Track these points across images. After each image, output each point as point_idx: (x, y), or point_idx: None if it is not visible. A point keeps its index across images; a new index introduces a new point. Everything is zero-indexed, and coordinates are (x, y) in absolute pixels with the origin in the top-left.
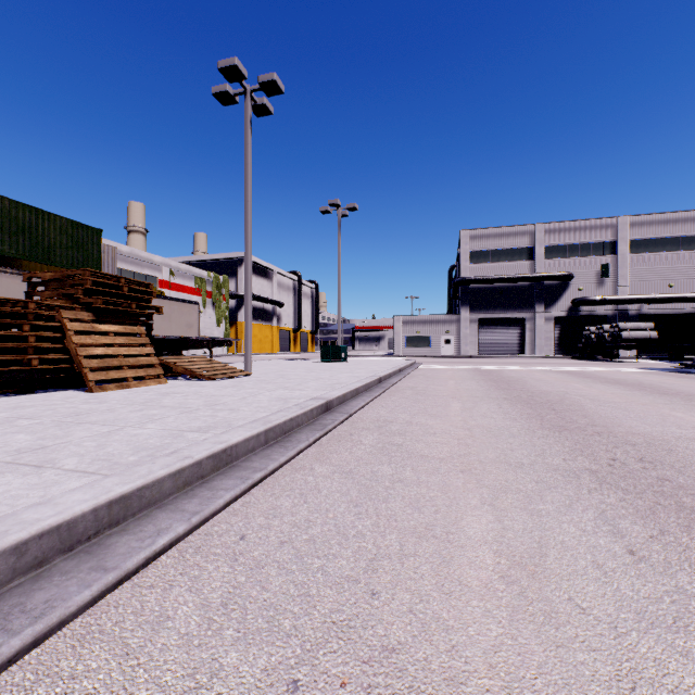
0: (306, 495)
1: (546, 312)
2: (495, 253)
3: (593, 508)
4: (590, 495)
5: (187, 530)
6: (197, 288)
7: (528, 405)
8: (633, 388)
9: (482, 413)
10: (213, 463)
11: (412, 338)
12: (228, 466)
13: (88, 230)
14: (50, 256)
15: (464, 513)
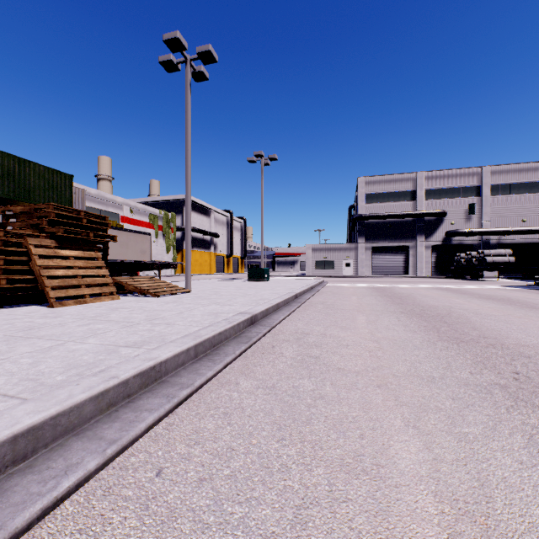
0: (230, 415)
1: (425, 241)
2: (385, 195)
3: (519, 432)
4: (510, 415)
5: (99, 464)
6: (150, 222)
7: (422, 318)
8: (505, 302)
9: (385, 325)
10: (141, 380)
11: (319, 262)
12: (157, 382)
13: (61, 175)
14: (30, 196)
15: (390, 438)
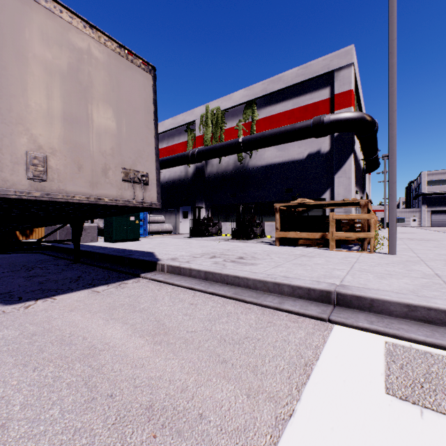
0: None
1: None
2: (440, 181)
3: None
4: None
5: None
6: None
7: None
8: None
9: None
10: None
11: None
12: None
13: None
14: None
15: None
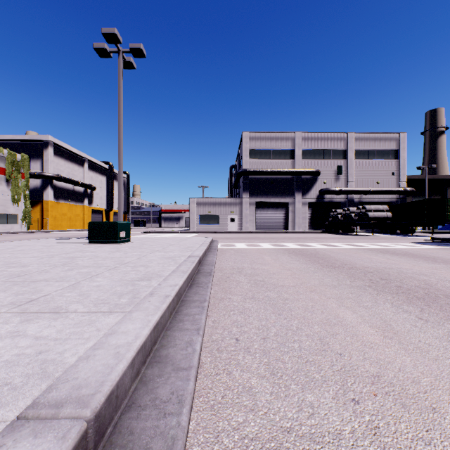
0: None
1: (303, 198)
2: (268, 152)
3: None
4: None
5: None
6: None
7: None
8: None
9: None
10: None
11: (204, 216)
12: None
13: None
14: None
15: None
